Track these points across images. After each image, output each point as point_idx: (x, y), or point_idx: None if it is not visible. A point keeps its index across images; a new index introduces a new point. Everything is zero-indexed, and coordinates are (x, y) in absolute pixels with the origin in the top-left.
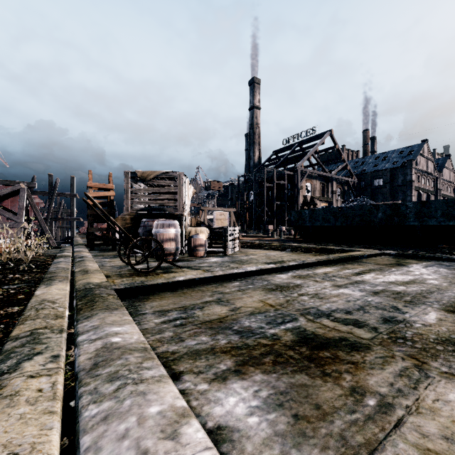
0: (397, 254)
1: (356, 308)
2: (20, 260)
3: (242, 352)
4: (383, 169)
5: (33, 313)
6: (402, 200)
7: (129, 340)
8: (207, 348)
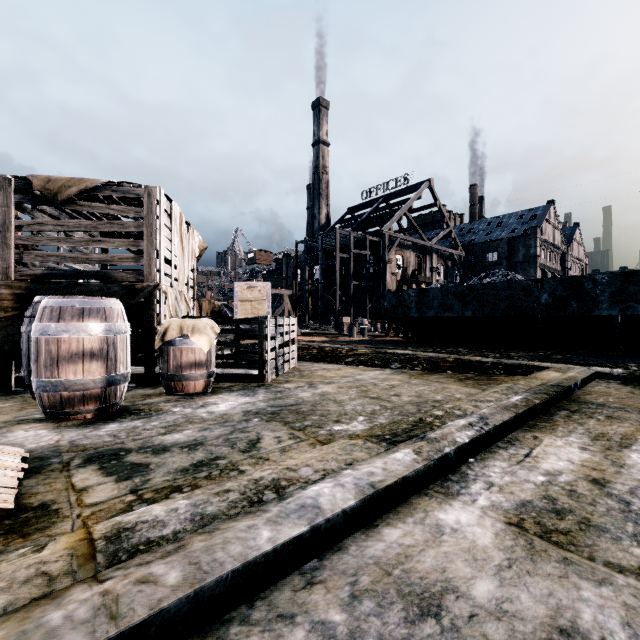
0: (630, 375)
1: None
2: None
3: None
4: (499, 239)
5: None
6: None
7: None
8: None
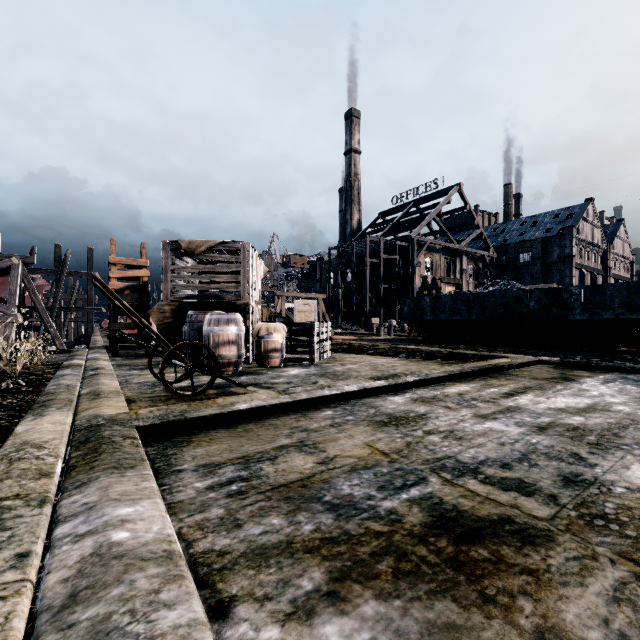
0: (560, 362)
1: (516, 457)
2: (4, 373)
3: (340, 550)
4: (532, 239)
5: (3, 467)
6: (559, 282)
7: (144, 535)
8: (280, 542)
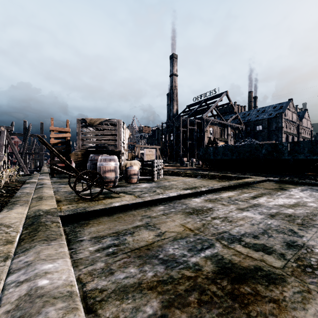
0: (278, 180)
1: (261, 231)
2: None
3: (168, 288)
4: (262, 119)
5: None
6: (275, 140)
7: (57, 281)
8: (134, 283)
